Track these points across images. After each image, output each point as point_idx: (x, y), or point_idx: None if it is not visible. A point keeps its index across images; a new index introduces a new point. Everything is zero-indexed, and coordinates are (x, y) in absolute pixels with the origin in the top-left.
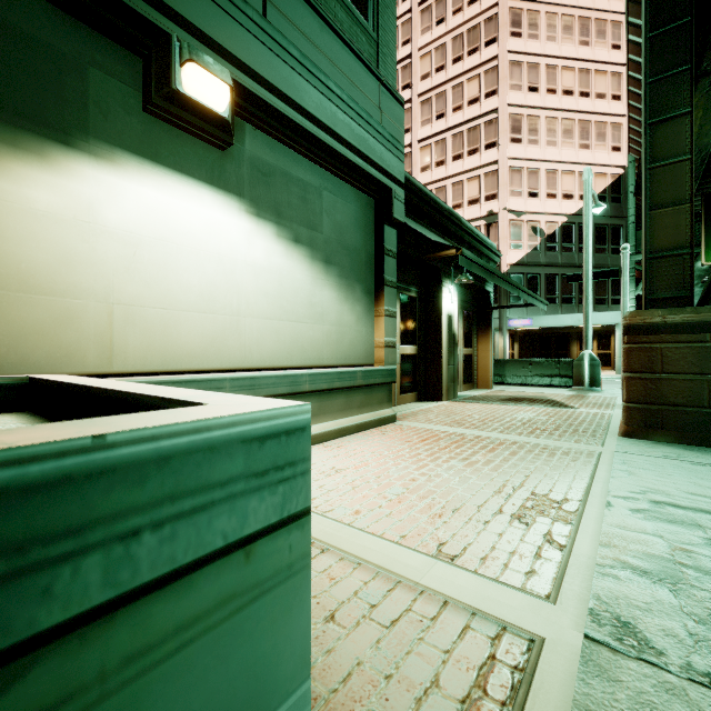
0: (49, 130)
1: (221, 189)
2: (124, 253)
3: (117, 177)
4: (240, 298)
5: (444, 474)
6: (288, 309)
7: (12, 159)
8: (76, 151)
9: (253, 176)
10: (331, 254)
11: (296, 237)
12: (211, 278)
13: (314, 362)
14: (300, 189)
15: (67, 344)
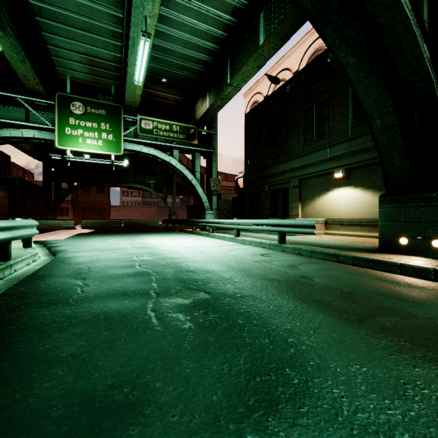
0: (327, 190)
1: (348, 186)
2: (334, 202)
3: (333, 192)
4: (352, 205)
5: (344, 239)
6: (365, 205)
7: (324, 195)
8: (329, 191)
9: (355, 179)
10: (381, 187)
11: (367, 187)
12: (346, 202)
13: (374, 218)
14: (369, 175)
15: (329, 215)
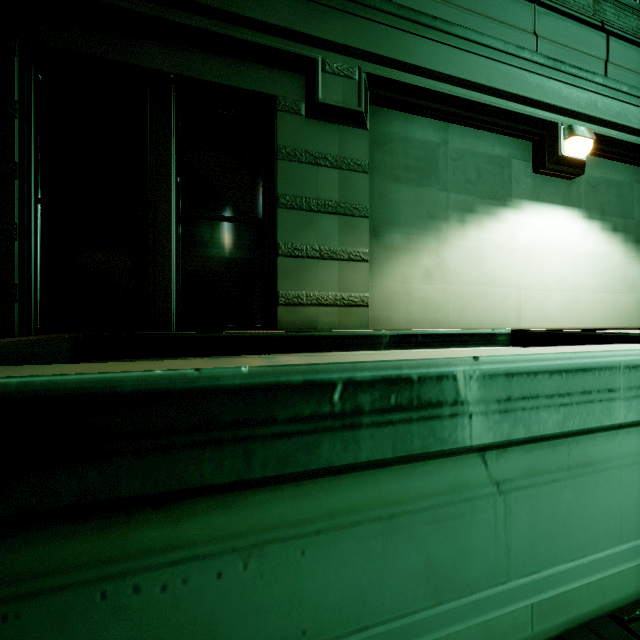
0: (498, 201)
1: (568, 206)
2: (525, 260)
3: (522, 216)
4: (579, 279)
5: None
6: (608, 283)
7: (487, 221)
8: (507, 208)
9: (586, 190)
10: (639, 235)
11: (613, 227)
12: (563, 267)
13: (627, 324)
14: (616, 188)
15: (504, 313)
